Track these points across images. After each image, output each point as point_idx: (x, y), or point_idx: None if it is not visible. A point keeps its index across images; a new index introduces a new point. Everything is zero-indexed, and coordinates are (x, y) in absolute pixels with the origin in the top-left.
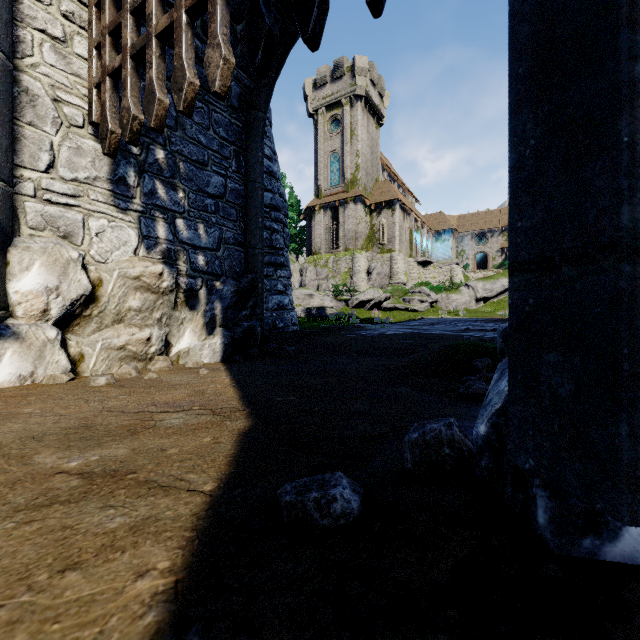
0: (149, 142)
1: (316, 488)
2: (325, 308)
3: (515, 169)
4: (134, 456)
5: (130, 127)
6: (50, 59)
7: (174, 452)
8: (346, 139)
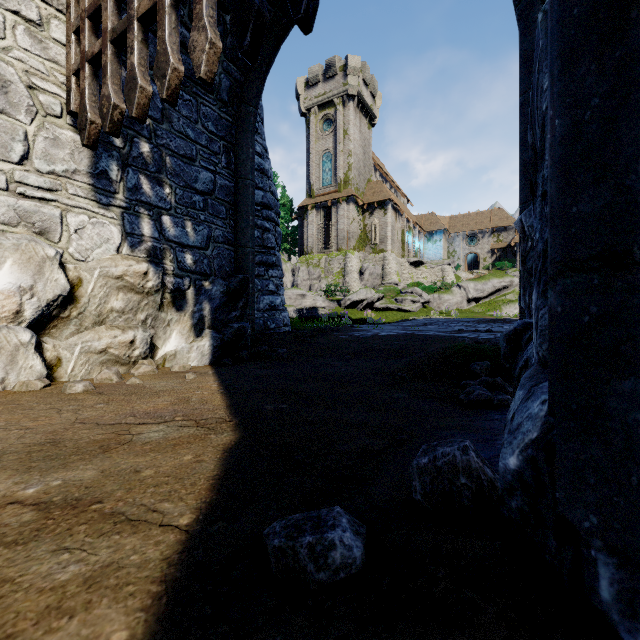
0: (133, 135)
1: (310, 529)
2: (317, 308)
3: (567, 139)
4: (102, 480)
5: (110, 116)
6: (24, 43)
7: (149, 474)
8: (338, 139)
